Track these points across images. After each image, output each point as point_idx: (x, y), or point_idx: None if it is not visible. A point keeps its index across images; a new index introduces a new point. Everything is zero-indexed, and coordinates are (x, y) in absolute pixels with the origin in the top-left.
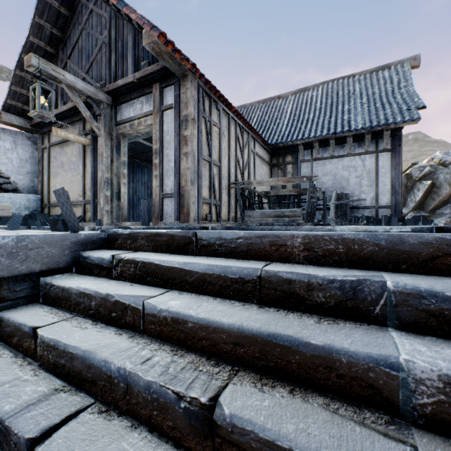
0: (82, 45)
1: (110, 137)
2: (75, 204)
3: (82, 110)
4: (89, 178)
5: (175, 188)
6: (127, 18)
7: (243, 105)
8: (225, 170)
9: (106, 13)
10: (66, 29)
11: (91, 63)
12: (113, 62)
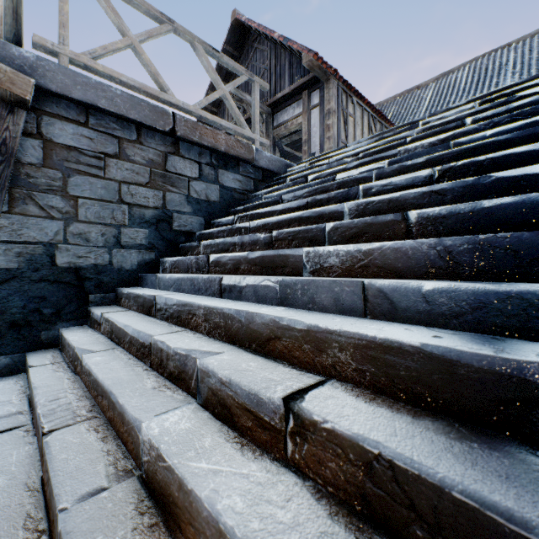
0: None
1: (269, 139)
2: None
3: None
4: None
5: None
6: (289, 49)
7: (377, 103)
8: None
9: (268, 48)
10: None
11: None
12: (273, 82)
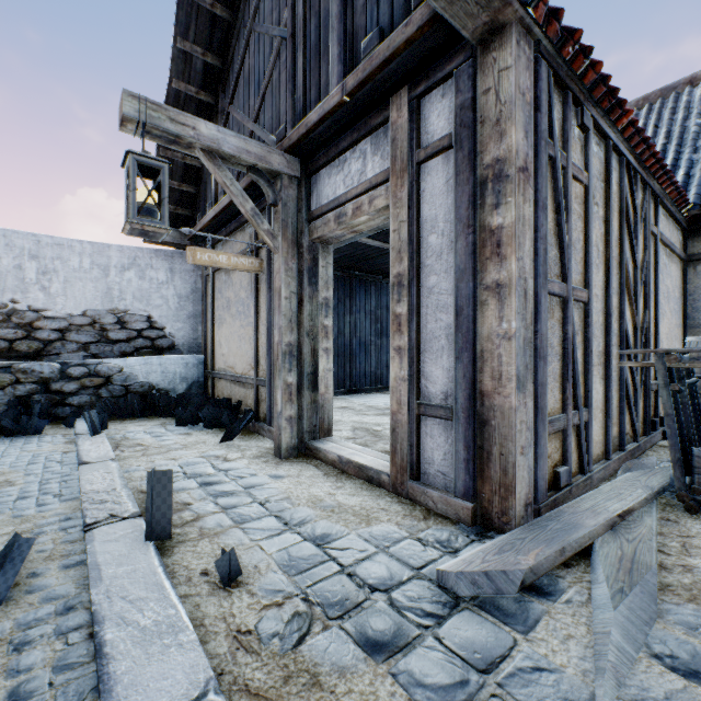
0: (249, 66)
1: (295, 251)
2: (244, 381)
3: (236, 201)
4: (264, 334)
5: (457, 394)
6: None
7: None
8: (597, 308)
9: None
10: (227, 49)
11: (263, 95)
12: (298, 74)
